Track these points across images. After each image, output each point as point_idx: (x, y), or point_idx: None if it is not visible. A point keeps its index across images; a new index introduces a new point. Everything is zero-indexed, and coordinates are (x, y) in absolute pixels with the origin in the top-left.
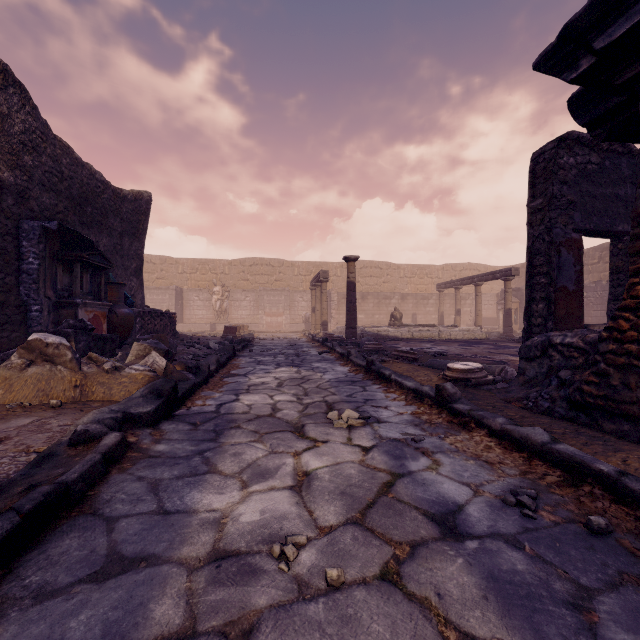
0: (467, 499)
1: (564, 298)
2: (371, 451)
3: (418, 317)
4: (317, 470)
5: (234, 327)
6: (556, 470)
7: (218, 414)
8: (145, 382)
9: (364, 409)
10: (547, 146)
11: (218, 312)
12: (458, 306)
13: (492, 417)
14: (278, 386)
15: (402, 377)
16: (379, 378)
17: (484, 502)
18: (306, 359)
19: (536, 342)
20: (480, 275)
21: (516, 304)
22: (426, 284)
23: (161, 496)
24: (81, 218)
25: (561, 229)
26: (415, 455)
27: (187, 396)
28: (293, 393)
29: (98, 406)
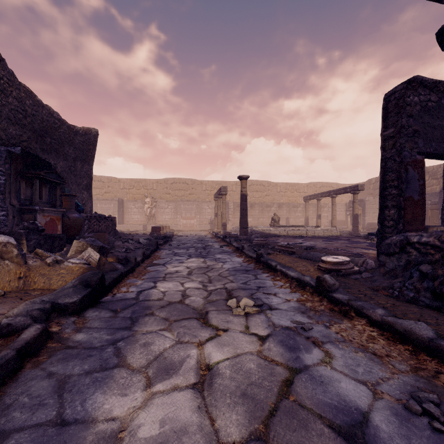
0: (368, 403)
1: (410, 206)
2: (267, 340)
3: (290, 220)
4: (219, 364)
5: (159, 227)
6: None
7: (137, 301)
8: (80, 273)
9: (257, 296)
10: (397, 88)
11: (148, 216)
12: (319, 212)
13: (371, 308)
14: (188, 274)
15: (286, 268)
16: (267, 268)
17: (387, 408)
18: (210, 251)
19: (395, 241)
20: (335, 190)
21: (360, 211)
22: (296, 197)
23: (64, 398)
24: (42, 146)
25: (408, 152)
26: (307, 346)
27: (114, 284)
28: (200, 280)
29: (37, 294)
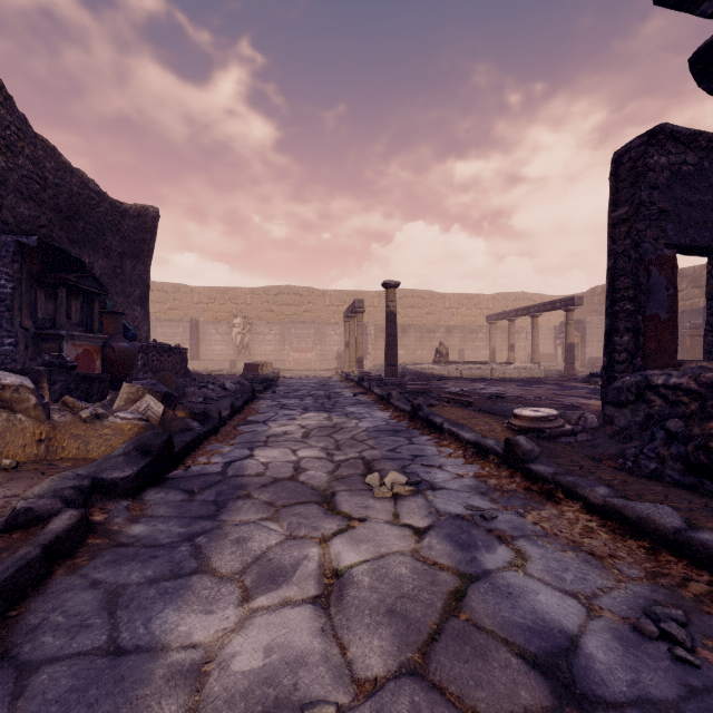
0: (579, 623)
1: (654, 329)
2: (427, 535)
3: (466, 353)
4: (352, 568)
5: (256, 364)
6: (701, 572)
7: (224, 477)
8: (133, 434)
9: (412, 469)
10: (634, 142)
11: (239, 347)
12: (512, 340)
13: (589, 485)
14: (304, 437)
15: (457, 426)
16: (428, 427)
17: (607, 630)
18: (338, 402)
19: (629, 383)
20: (537, 305)
21: (577, 338)
22: (474, 316)
23: (118, 617)
24: (70, 234)
25: (651, 244)
26: (489, 542)
27: (188, 451)
28: (322, 446)
29: (67, 467)
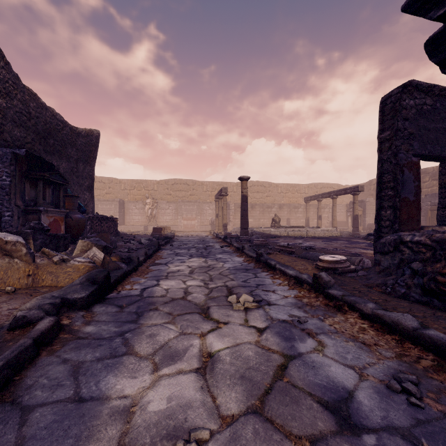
0: (354, 384)
1: (406, 206)
2: (265, 332)
3: (291, 221)
4: (219, 352)
5: (160, 228)
6: (428, 354)
7: (141, 297)
8: (85, 271)
9: (256, 293)
10: (393, 91)
11: (149, 217)
12: (320, 213)
13: (363, 302)
14: (190, 273)
15: (284, 266)
16: (266, 267)
17: (371, 387)
18: (211, 251)
19: (389, 240)
20: (335, 191)
21: (360, 212)
22: (296, 197)
23: (80, 380)
24: (45, 147)
25: (404, 154)
26: (302, 336)
27: (119, 282)
28: (201, 279)
29: (45, 291)
